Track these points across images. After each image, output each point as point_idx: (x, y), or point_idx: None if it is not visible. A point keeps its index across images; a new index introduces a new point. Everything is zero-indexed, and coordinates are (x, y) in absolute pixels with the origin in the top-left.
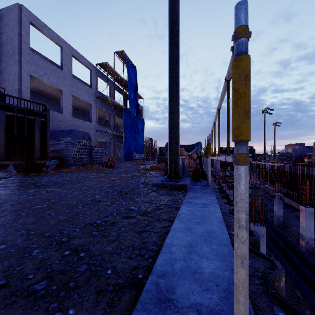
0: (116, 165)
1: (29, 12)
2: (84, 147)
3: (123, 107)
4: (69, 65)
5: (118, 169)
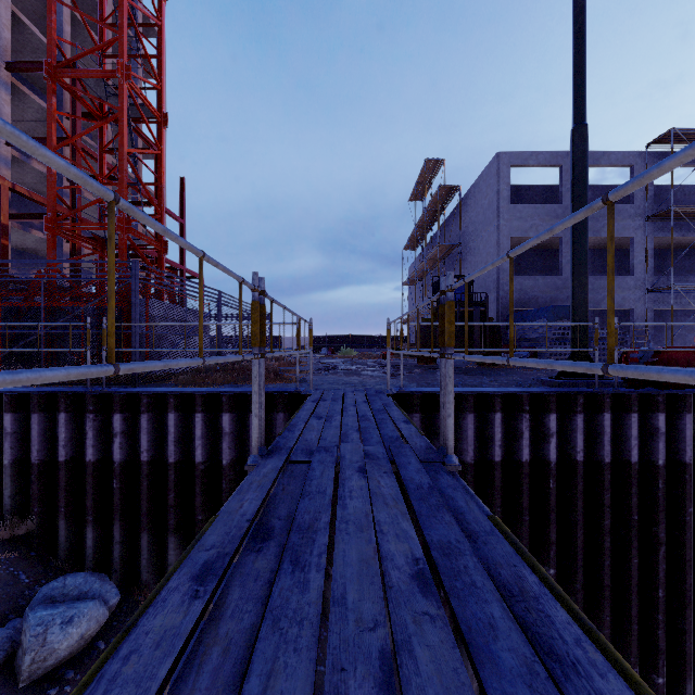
0: None
1: (509, 154)
2: None
3: None
4: None
5: None
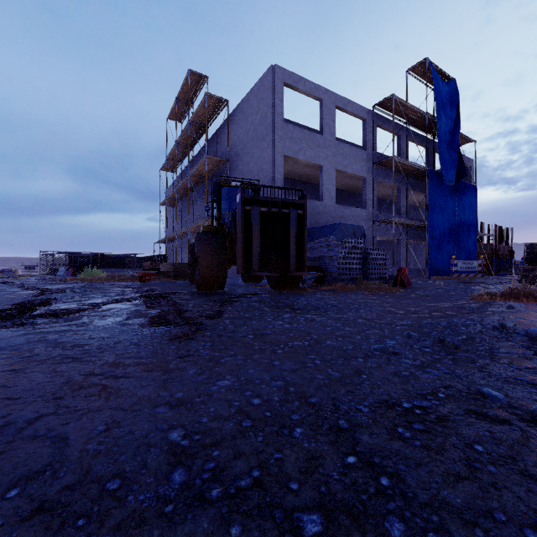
0: (412, 282)
1: (283, 70)
2: (354, 251)
3: (425, 170)
4: (331, 123)
5: (418, 291)
